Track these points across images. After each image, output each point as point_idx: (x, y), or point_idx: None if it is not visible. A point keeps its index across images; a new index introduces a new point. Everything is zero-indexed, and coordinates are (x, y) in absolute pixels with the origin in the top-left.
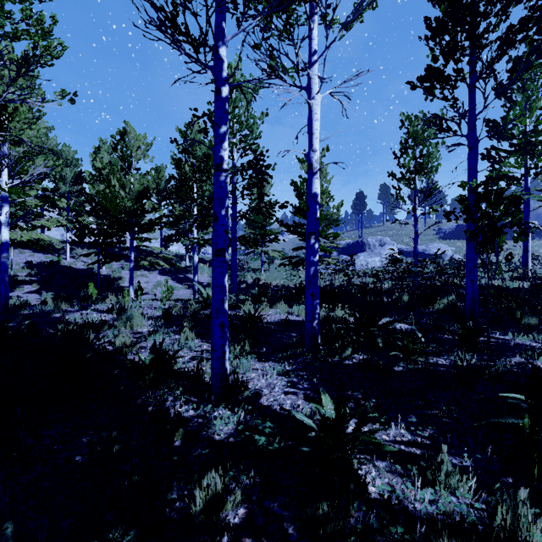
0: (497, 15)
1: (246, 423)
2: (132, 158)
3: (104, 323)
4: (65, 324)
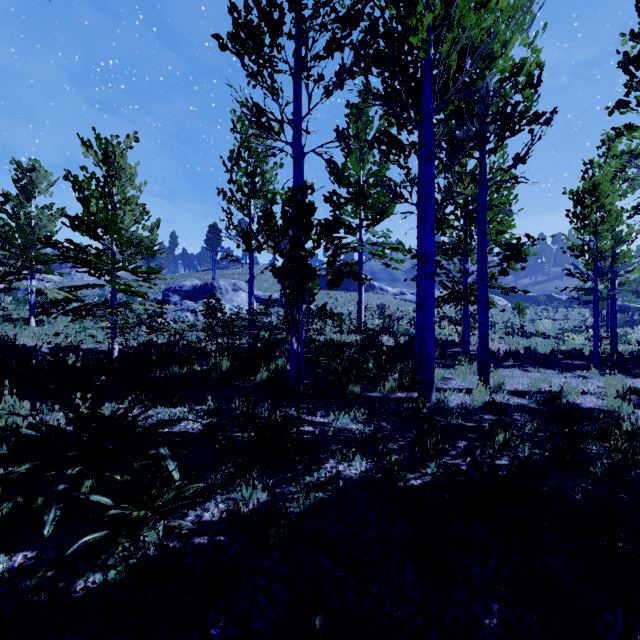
0: None
1: None
2: None
3: None
4: None
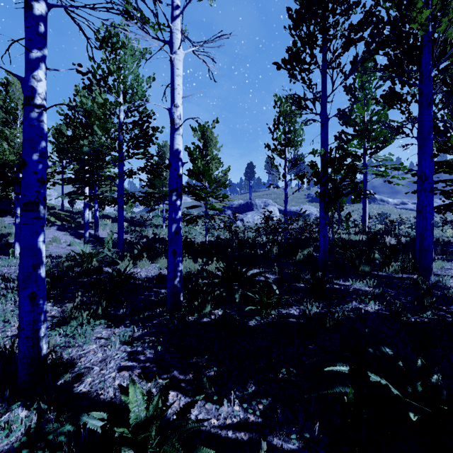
0: (341, 14)
1: (38, 428)
2: (18, 111)
3: None
4: None
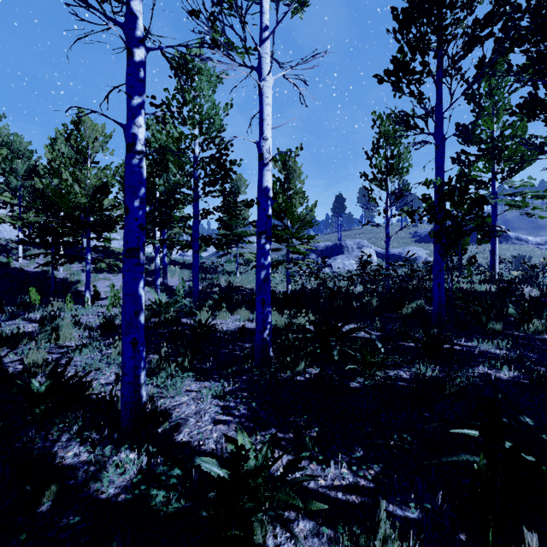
0: (463, 8)
1: (148, 470)
2: (89, 150)
3: (23, 336)
4: None
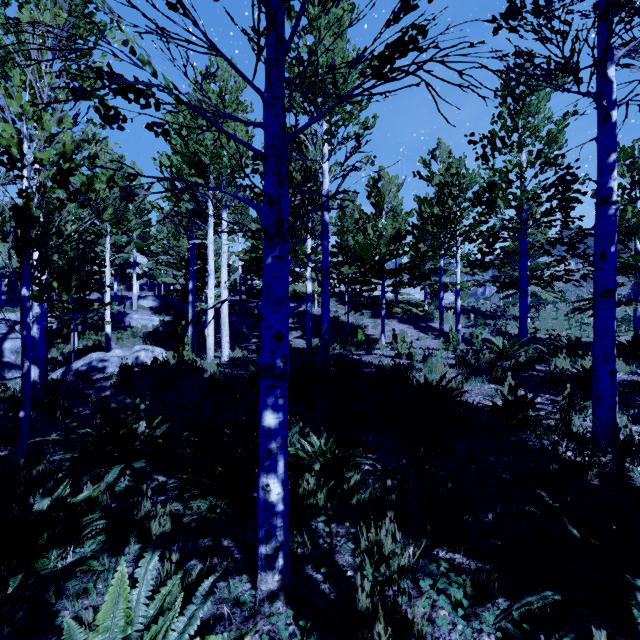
0: None
1: None
2: (383, 203)
3: (411, 366)
4: (372, 365)
